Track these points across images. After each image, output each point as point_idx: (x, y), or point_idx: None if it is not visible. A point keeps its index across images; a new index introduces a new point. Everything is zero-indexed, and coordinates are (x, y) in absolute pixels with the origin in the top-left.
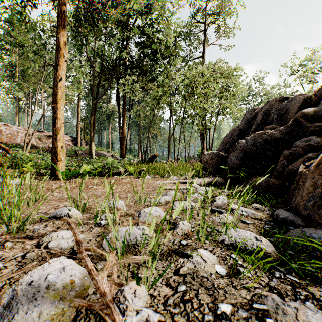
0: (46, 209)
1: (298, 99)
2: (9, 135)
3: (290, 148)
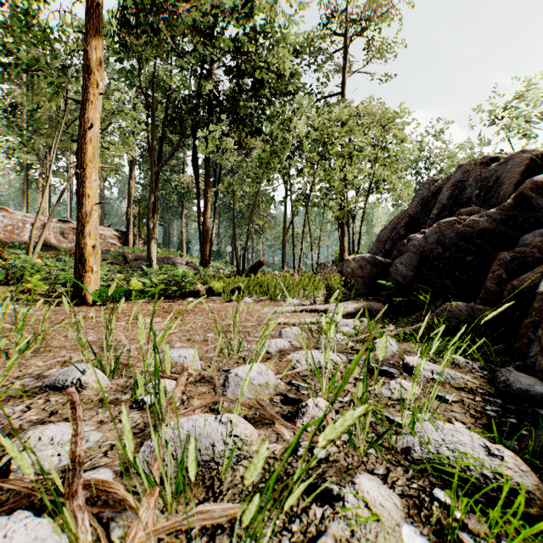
0: (44, 365)
1: (519, 159)
2: (9, 226)
3: (509, 248)
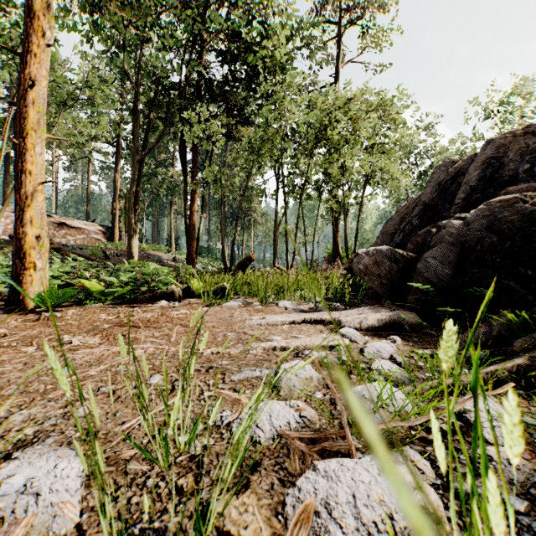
0: None
1: None
2: None
3: None
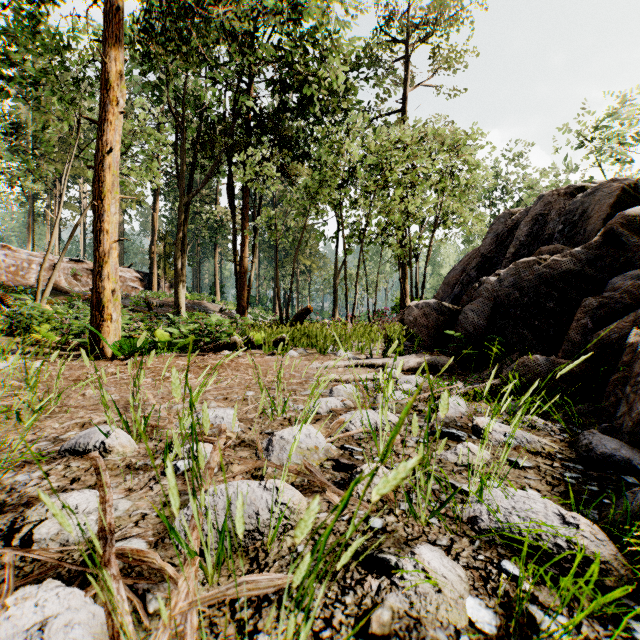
0: (61, 428)
1: (609, 190)
2: (12, 267)
3: (596, 293)
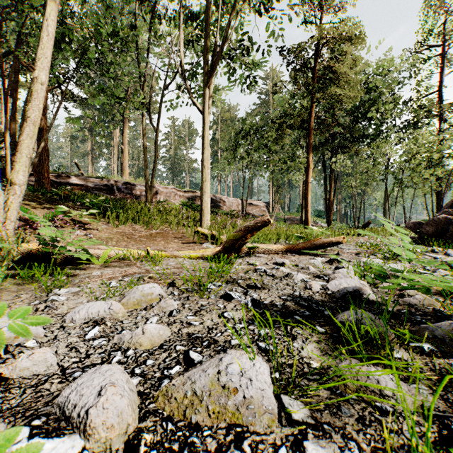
0: None
1: None
2: (228, 205)
3: None
